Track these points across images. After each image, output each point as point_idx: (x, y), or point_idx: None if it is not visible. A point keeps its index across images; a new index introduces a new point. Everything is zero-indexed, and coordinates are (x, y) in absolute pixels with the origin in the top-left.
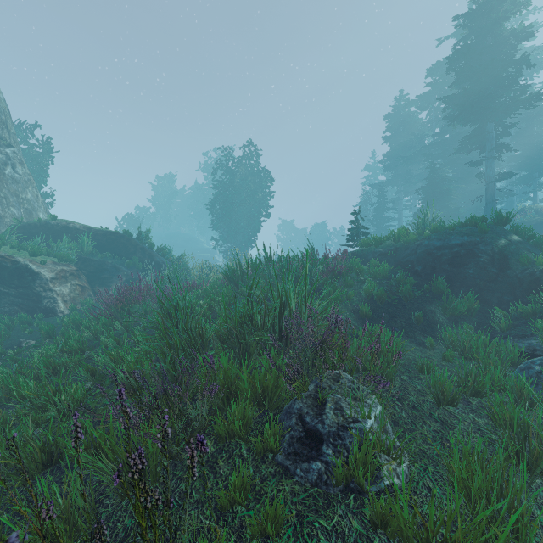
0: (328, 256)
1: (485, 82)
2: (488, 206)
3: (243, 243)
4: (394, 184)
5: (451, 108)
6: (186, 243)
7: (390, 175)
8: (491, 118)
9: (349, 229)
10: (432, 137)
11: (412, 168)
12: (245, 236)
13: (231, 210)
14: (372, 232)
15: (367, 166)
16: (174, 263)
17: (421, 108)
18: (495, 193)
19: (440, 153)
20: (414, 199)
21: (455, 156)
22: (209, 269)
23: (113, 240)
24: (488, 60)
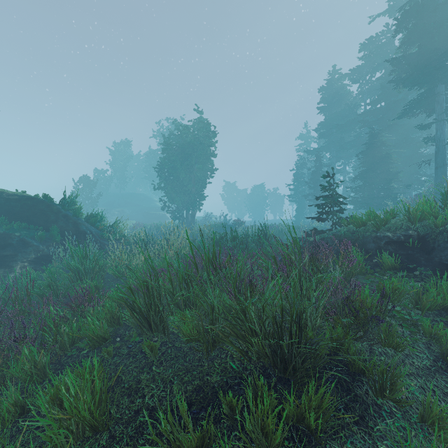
0: (319, 255)
1: (439, 41)
2: (438, 170)
3: (189, 204)
4: (328, 150)
5: (398, 70)
6: (140, 202)
7: (322, 143)
8: (443, 79)
9: (318, 197)
10: (359, 109)
11: (344, 136)
12: (192, 197)
13: (178, 173)
14: (309, 194)
15: (301, 135)
16: (104, 233)
17: (354, 80)
18: (445, 156)
19: (376, 120)
20: (345, 164)
21: (392, 122)
22: (142, 241)
23: (29, 206)
24: (441, 19)
